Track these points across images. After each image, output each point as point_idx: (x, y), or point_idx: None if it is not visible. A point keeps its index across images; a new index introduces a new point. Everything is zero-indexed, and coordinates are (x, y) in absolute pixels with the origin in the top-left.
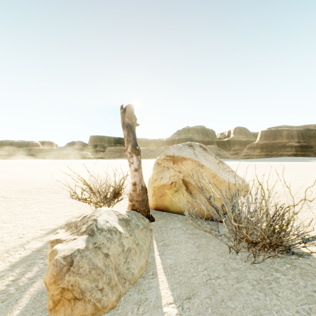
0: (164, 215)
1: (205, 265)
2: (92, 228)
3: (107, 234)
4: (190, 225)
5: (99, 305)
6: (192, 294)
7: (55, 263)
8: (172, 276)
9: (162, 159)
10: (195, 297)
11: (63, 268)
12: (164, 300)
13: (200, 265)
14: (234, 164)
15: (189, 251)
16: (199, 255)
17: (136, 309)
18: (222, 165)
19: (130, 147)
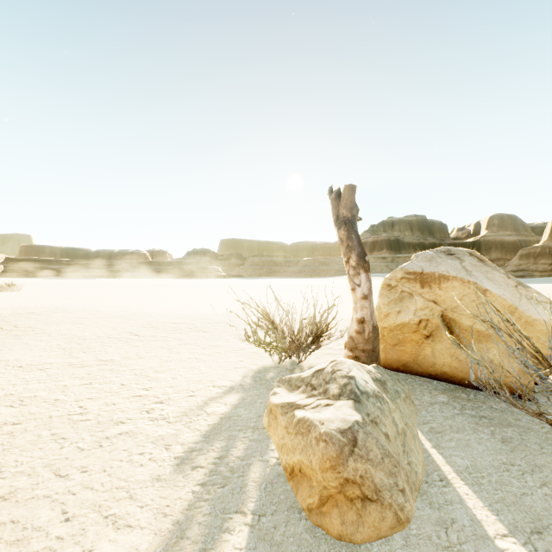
0: (403, 378)
1: (538, 478)
2: (353, 390)
3: (375, 402)
4: (465, 401)
5: (402, 516)
6: (540, 526)
7: (326, 439)
8: (480, 488)
9: (398, 278)
10: (550, 532)
11: (344, 448)
12: (488, 527)
13: (528, 476)
14: None
15: (489, 447)
16: (515, 456)
17: (444, 534)
18: (525, 290)
19: (355, 258)
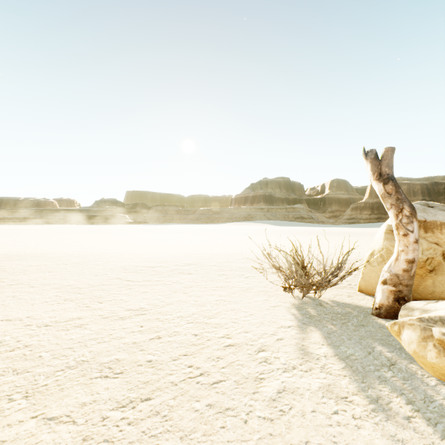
0: None
1: None
2: None
3: None
4: None
5: None
6: None
7: None
8: None
9: None
10: None
11: None
12: None
13: None
14: (346, 231)
15: None
16: None
17: None
18: None
19: (408, 208)
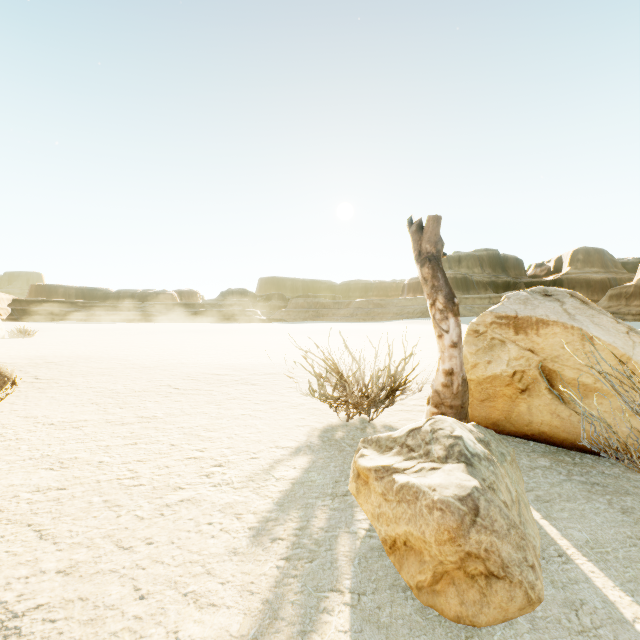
0: None
1: None
2: (462, 451)
3: (488, 465)
4: (571, 465)
5: (533, 596)
6: None
7: (441, 507)
8: (607, 565)
9: (488, 323)
10: None
11: (464, 518)
12: (624, 610)
13: None
14: None
15: (609, 518)
16: None
17: (574, 617)
18: (639, 336)
19: (442, 300)
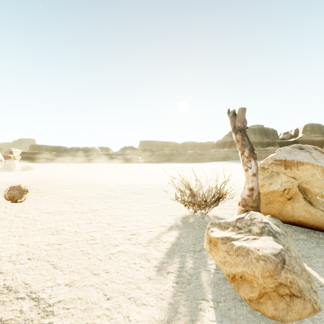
0: None
1: None
2: (270, 230)
3: (284, 237)
4: (318, 239)
5: (316, 307)
6: None
7: (264, 259)
8: None
9: (269, 163)
10: None
11: (277, 265)
12: None
13: None
14: None
15: None
16: None
17: None
18: None
19: (247, 151)
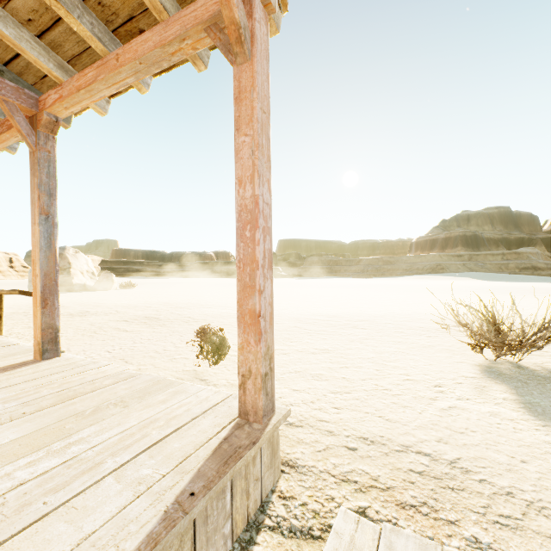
0: None
1: None
2: None
3: None
4: None
5: None
6: None
7: None
8: None
9: None
10: None
11: None
12: None
13: None
14: None
15: None
16: None
17: None
18: None
19: None
